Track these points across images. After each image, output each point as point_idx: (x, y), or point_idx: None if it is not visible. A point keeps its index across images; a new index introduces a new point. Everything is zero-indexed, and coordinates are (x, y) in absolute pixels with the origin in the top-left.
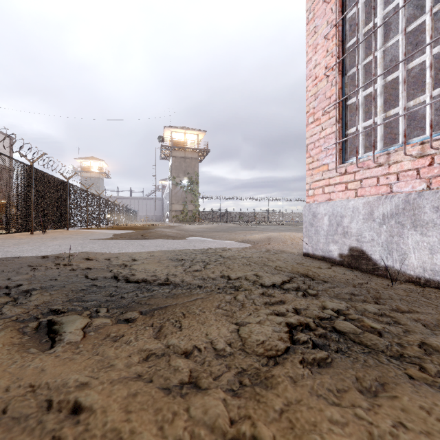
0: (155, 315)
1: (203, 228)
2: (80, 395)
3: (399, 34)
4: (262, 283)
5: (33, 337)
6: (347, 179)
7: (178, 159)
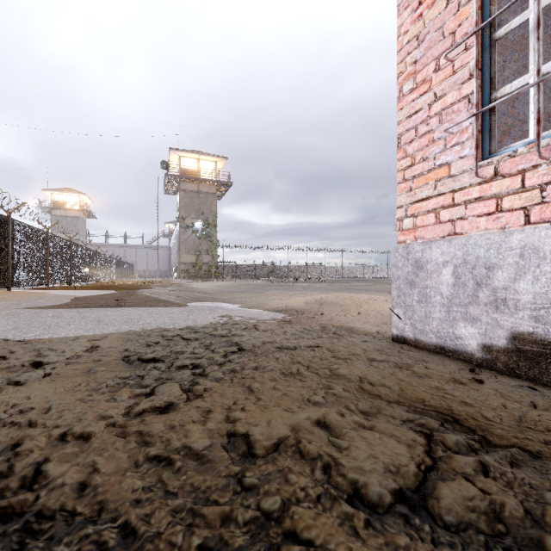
0: None
1: (220, 287)
2: None
3: None
4: (361, 487)
5: None
6: (501, 188)
7: (189, 194)
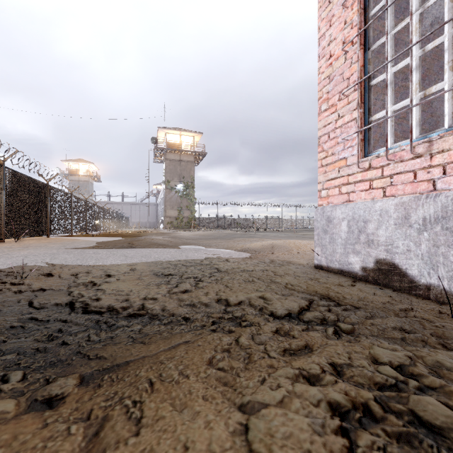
0: (104, 385)
1: (198, 235)
2: None
3: None
4: (274, 312)
5: None
6: (372, 175)
7: (173, 162)
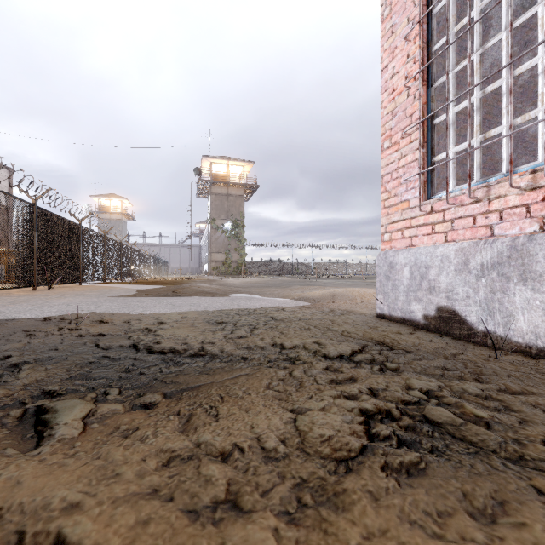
0: (184, 398)
1: (250, 283)
2: (65, 524)
3: (502, 32)
4: (326, 354)
5: (13, 432)
6: (434, 219)
7: (219, 197)
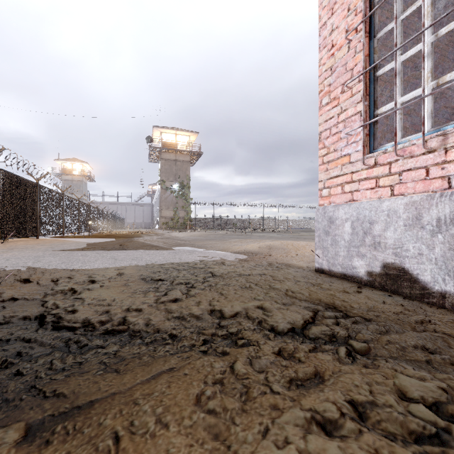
0: (54, 441)
1: (194, 236)
2: None
3: None
4: (275, 327)
5: None
6: (378, 172)
7: (168, 162)
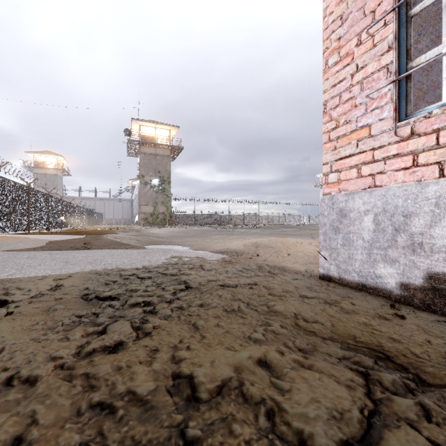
0: None
1: (173, 232)
2: None
3: None
4: (307, 439)
5: None
6: (417, 145)
7: (148, 156)
